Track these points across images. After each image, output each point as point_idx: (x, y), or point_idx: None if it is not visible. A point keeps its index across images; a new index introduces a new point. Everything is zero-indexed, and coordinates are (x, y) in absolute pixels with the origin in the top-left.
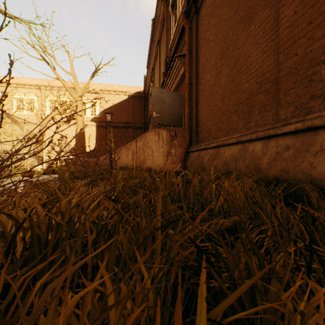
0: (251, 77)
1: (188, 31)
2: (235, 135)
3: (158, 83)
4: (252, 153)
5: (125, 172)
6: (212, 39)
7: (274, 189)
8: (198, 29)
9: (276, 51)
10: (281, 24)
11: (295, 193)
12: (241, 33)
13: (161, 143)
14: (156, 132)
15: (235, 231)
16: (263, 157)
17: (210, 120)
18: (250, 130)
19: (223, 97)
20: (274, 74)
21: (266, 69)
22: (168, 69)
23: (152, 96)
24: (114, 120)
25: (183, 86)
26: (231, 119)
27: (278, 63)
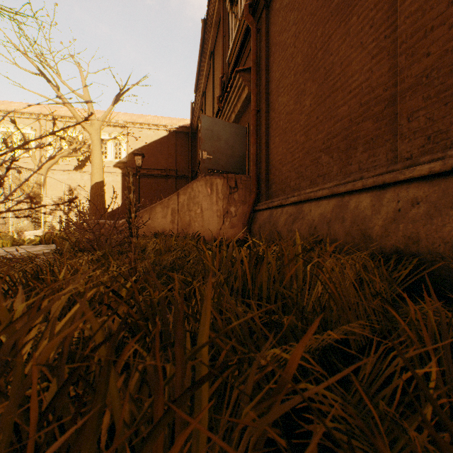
0: (352, 97)
1: (254, 33)
2: (328, 185)
3: (210, 113)
4: (355, 211)
5: (160, 241)
6: (290, 44)
7: (397, 269)
8: (270, 31)
9: (393, 52)
10: (402, 8)
11: (431, 275)
12: (336, 30)
13: (215, 198)
14: (207, 181)
15: (342, 345)
16: (375, 217)
17: (288, 164)
18: (349, 176)
19: (307, 128)
20: (389, 90)
21: (377, 83)
22: (226, 91)
23: (202, 129)
24: (148, 165)
25: (246, 115)
26: (320, 161)
27: (396, 72)
